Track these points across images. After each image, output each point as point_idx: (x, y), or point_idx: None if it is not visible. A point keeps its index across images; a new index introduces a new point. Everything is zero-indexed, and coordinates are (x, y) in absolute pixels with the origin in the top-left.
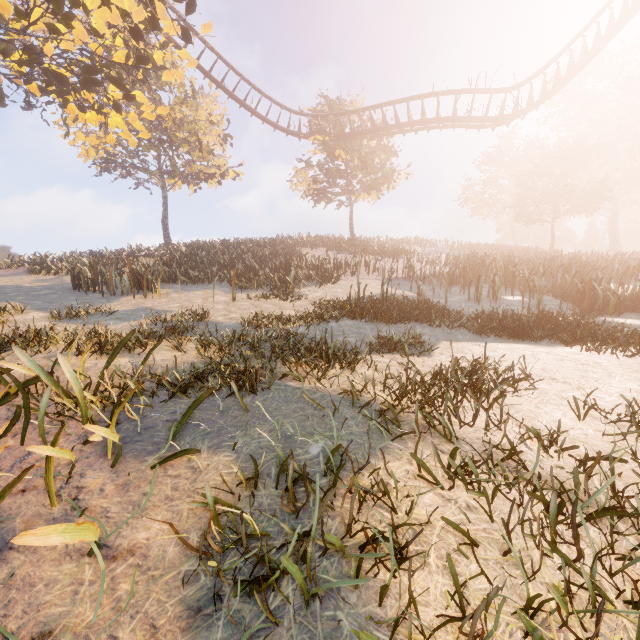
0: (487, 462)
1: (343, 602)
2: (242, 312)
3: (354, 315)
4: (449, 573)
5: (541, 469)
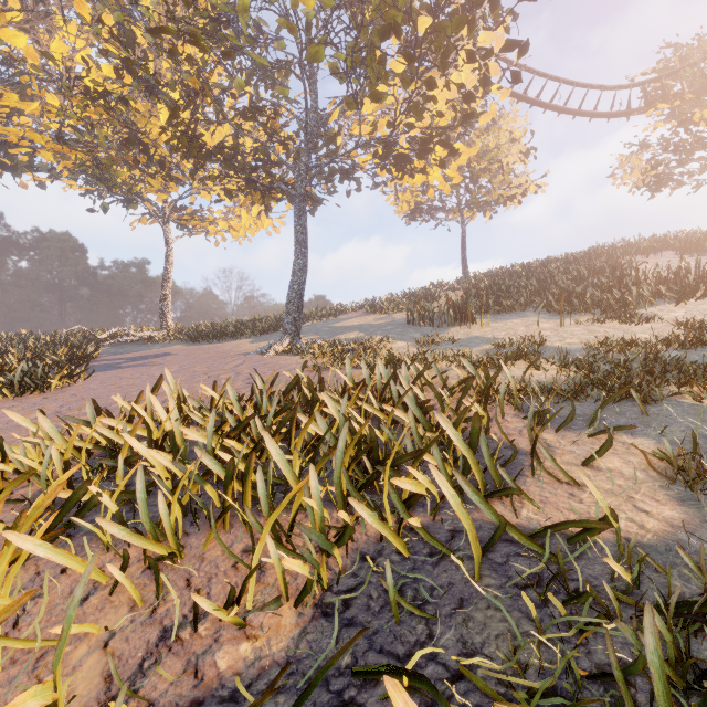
0: None
1: None
2: (578, 338)
3: None
4: None
5: None
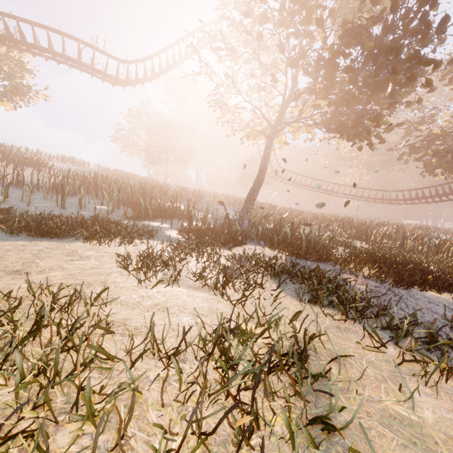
0: None
1: None
2: None
3: None
4: None
5: None
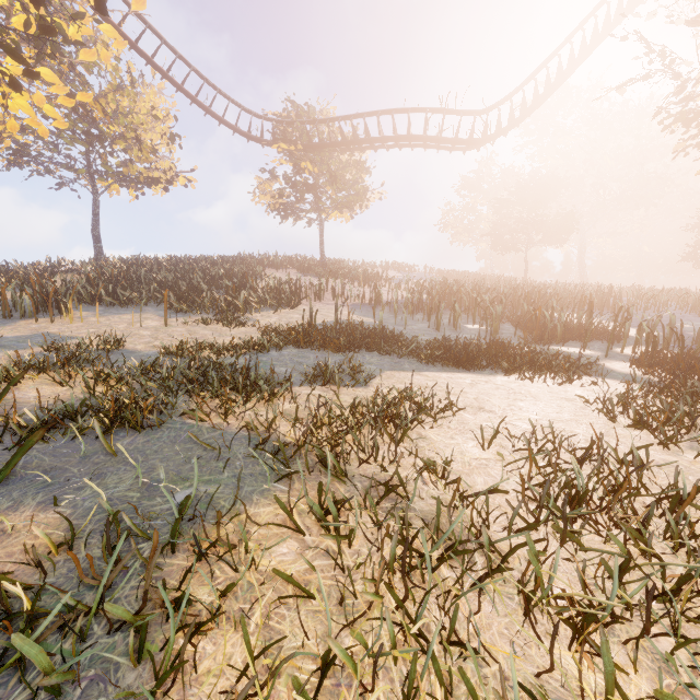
0: (365, 500)
1: (114, 685)
2: (171, 339)
3: (300, 343)
4: (267, 632)
5: (426, 504)
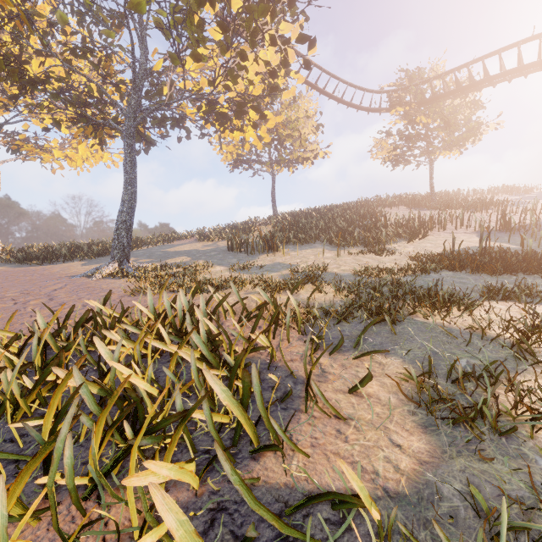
0: None
1: (523, 444)
2: (349, 265)
3: (453, 267)
4: None
5: None
